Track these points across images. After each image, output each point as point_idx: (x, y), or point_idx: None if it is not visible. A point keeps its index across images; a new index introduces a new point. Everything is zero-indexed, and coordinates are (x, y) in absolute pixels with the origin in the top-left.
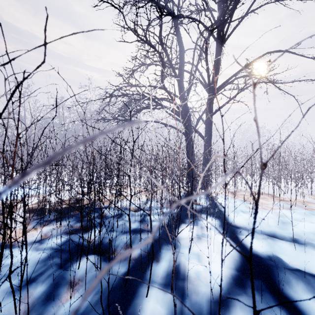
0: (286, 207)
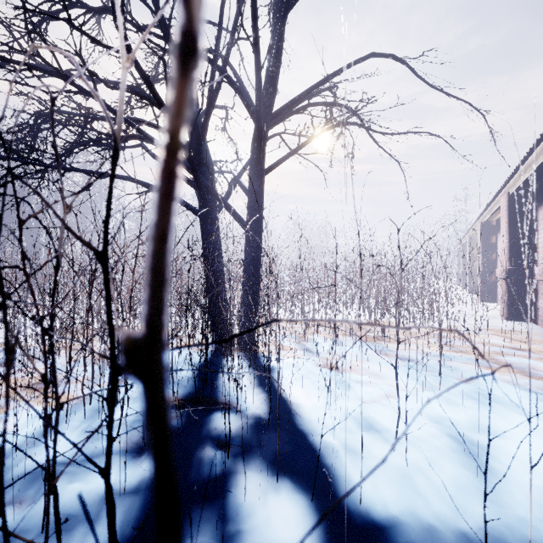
0: (427, 385)
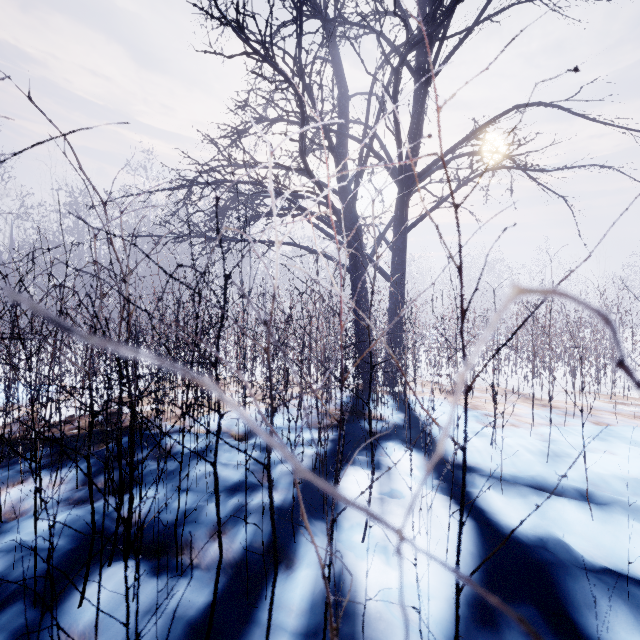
0: (556, 422)
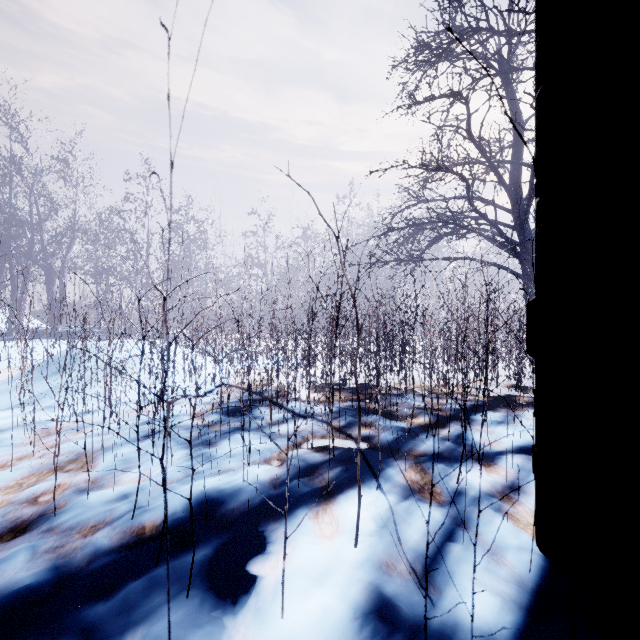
0: None
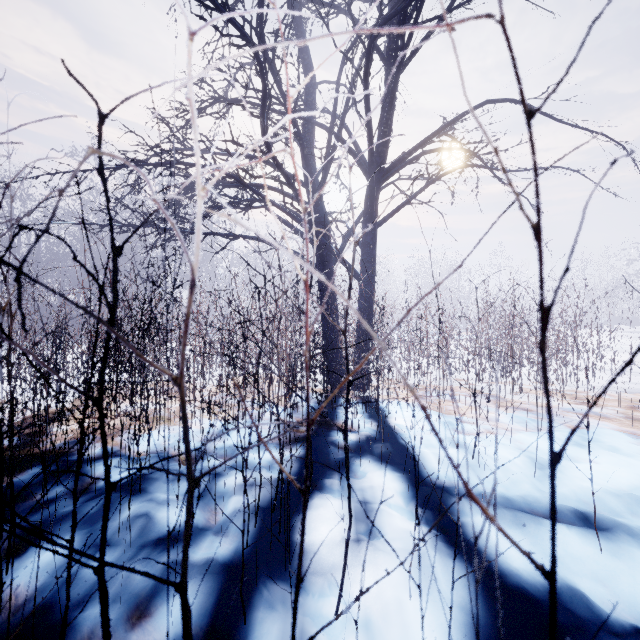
0: (531, 427)
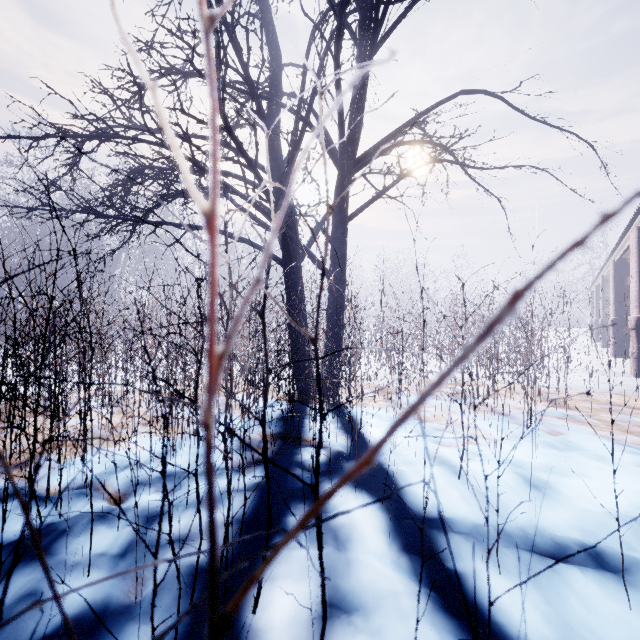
0: (512, 435)
